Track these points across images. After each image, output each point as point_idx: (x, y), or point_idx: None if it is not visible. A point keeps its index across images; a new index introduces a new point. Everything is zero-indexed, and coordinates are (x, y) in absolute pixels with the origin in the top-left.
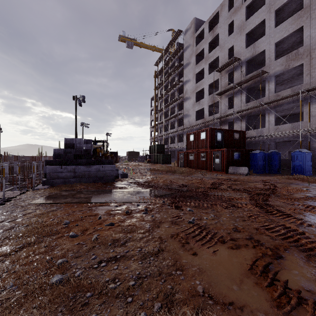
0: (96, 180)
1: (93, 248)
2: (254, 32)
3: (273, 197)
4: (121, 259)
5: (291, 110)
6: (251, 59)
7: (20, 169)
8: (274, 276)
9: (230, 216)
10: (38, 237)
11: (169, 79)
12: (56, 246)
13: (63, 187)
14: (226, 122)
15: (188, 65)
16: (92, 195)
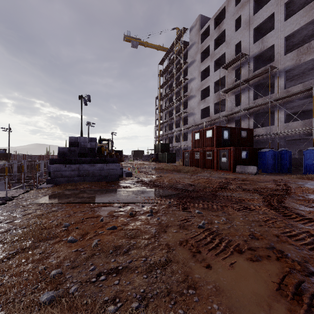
0: (100, 179)
1: (92, 256)
2: (262, 27)
3: (288, 199)
4: (123, 271)
5: (301, 107)
6: (258, 55)
7: (29, 167)
8: (310, 300)
9: (244, 220)
10: (34, 241)
11: (174, 77)
12: (52, 252)
13: (66, 186)
14: (232, 120)
15: (193, 63)
16: (95, 194)
